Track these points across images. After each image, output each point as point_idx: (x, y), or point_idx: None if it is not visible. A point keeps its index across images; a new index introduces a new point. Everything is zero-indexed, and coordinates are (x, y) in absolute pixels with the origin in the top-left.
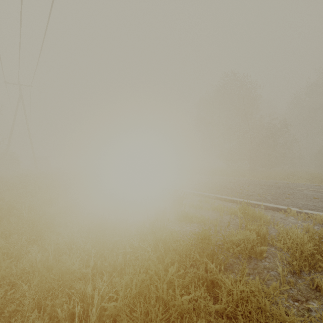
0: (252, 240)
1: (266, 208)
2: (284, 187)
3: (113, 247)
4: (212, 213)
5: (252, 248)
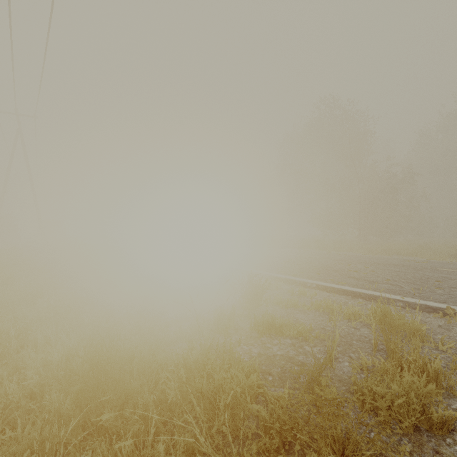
0: (424, 395)
1: (406, 306)
2: (424, 269)
3: (126, 397)
4: (315, 315)
5: (420, 408)
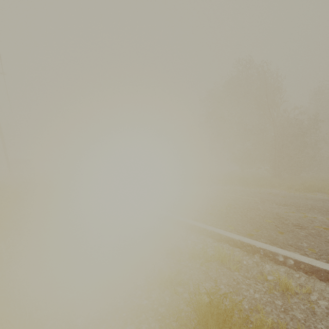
0: None
1: None
2: None
3: None
4: None
5: None
